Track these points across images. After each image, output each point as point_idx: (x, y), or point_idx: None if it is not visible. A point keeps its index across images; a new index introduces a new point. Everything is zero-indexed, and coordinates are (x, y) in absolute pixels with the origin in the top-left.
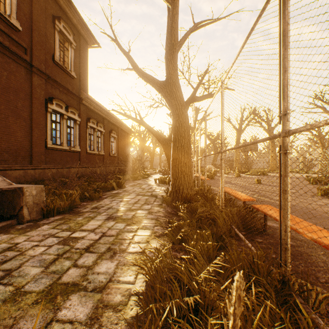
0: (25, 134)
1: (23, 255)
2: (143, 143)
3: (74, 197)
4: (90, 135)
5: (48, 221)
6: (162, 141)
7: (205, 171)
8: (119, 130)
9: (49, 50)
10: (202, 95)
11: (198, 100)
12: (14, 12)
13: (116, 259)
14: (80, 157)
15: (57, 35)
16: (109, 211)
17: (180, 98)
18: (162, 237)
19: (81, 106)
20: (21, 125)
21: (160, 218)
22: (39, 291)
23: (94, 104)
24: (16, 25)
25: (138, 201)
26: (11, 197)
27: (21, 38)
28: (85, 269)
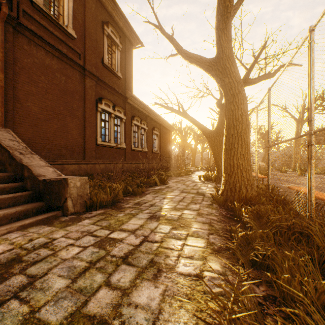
0: (79, 132)
1: (55, 256)
2: (185, 139)
3: (117, 191)
4: (134, 133)
5: (90, 215)
6: (207, 133)
7: (269, 165)
8: (161, 128)
9: (99, 54)
10: (258, 77)
11: (252, 83)
12: (70, 22)
13: (162, 282)
14: (126, 153)
15: (105, 39)
16: (151, 208)
17: (235, 75)
18: (223, 252)
19: (127, 104)
20: (76, 124)
21: (214, 223)
22: (55, 324)
23: (138, 102)
24: (72, 33)
25: (183, 199)
26: (57, 188)
27: (76, 45)
28: (119, 292)
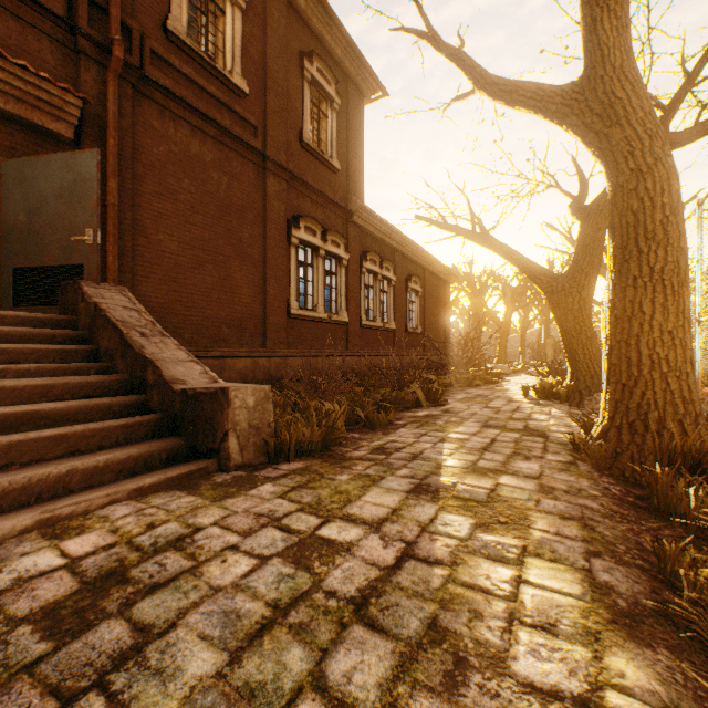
0: (254, 290)
1: (195, 575)
2: (481, 301)
3: (334, 418)
4: (366, 290)
5: (276, 472)
6: (545, 282)
7: None
8: (426, 276)
9: (293, 123)
10: (694, 125)
11: (676, 143)
12: (237, 63)
13: None
14: (349, 334)
15: (306, 90)
16: (415, 464)
17: (643, 116)
18: (650, 623)
19: (351, 227)
20: (249, 274)
21: (594, 519)
22: None
23: (375, 220)
24: (241, 86)
25: (492, 443)
26: (208, 409)
27: (248, 109)
28: None
